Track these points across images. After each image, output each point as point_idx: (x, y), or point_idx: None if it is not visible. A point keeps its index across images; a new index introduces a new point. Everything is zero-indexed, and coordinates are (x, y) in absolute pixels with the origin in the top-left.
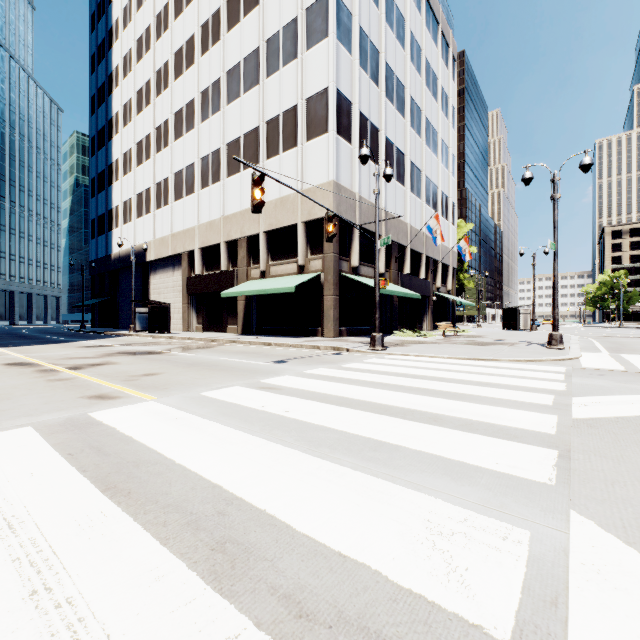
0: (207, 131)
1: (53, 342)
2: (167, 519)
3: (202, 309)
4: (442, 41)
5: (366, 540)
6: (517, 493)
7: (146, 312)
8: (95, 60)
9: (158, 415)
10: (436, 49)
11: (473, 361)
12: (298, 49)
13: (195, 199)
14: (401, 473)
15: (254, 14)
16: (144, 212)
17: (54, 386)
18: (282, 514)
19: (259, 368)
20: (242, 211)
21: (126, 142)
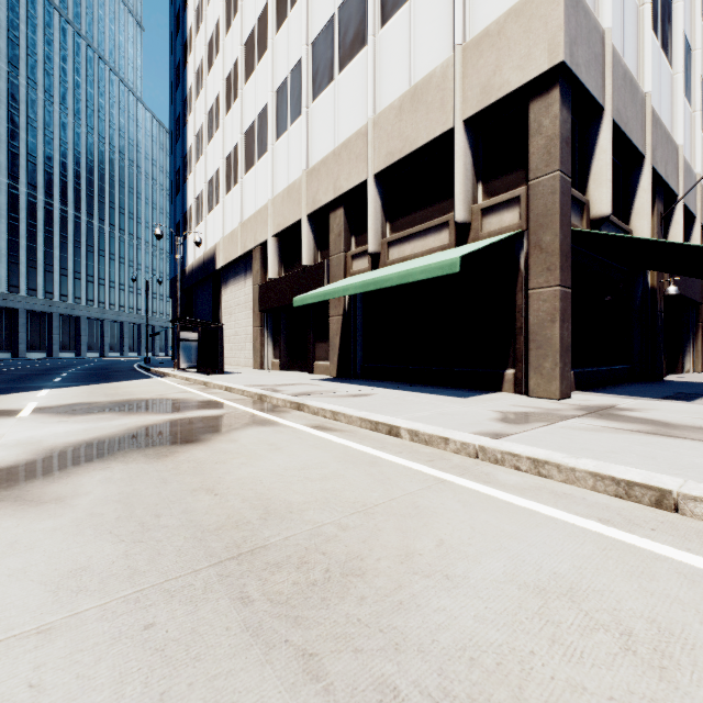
0: (284, 40)
1: None
2: None
3: (279, 334)
4: None
5: None
6: None
7: (195, 339)
8: (173, 34)
9: None
10: None
11: None
12: None
13: (268, 158)
14: None
15: None
16: (214, 203)
17: None
18: None
19: None
20: (336, 149)
21: (198, 118)
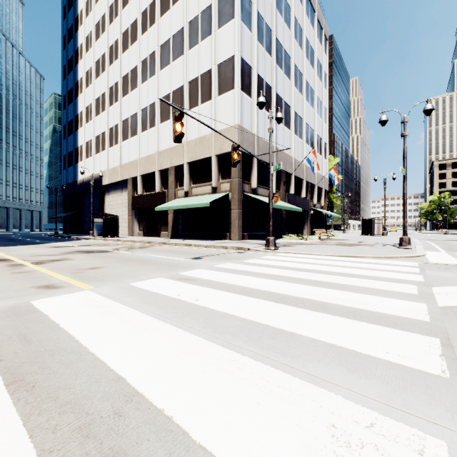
0: (146, 90)
1: (31, 243)
2: (59, 422)
3: (142, 220)
4: (317, 25)
5: (268, 455)
6: (415, 388)
7: (101, 222)
8: (66, 40)
9: (89, 303)
10: (313, 30)
11: (345, 258)
12: (212, 28)
13: (137, 139)
14: (299, 363)
15: (180, 3)
16: (101, 149)
17: (14, 277)
18: (180, 416)
19: (180, 263)
20: (171, 148)
21: (88, 99)
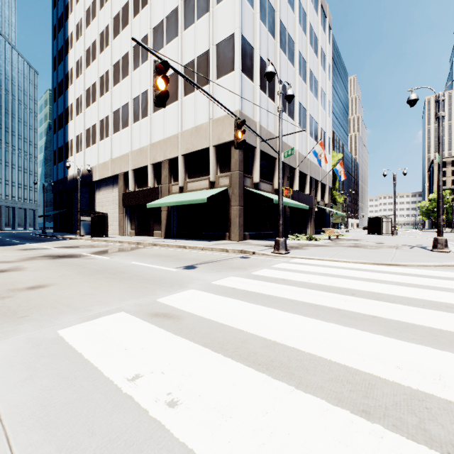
0: (138, 77)
1: (3, 245)
2: None
3: (134, 218)
4: (321, 12)
5: None
6: None
7: (89, 220)
8: (56, 29)
9: None
10: (317, 17)
11: (382, 266)
12: (209, 3)
13: (129, 131)
14: None
15: None
16: (91, 143)
17: None
18: None
19: (165, 276)
20: (165, 139)
21: (78, 90)
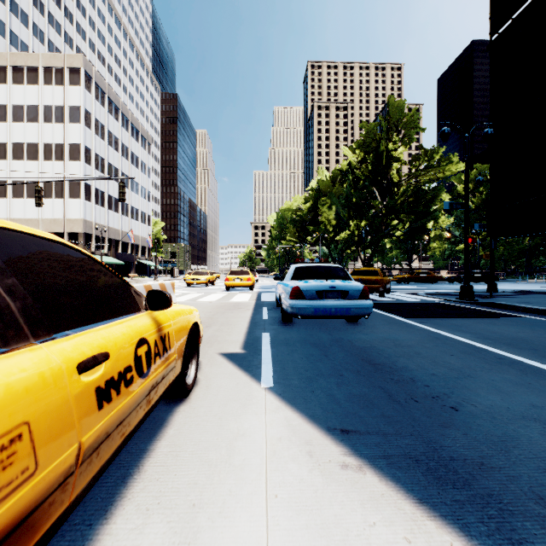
0: None
1: None
2: None
3: None
4: (142, 138)
5: None
6: None
7: None
8: None
9: None
10: (138, 144)
11: None
12: (65, 159)
13: None
14: None
15: (35, 126)
16: None
17: None
18: None
19: None
20: (26, 219)
21: None
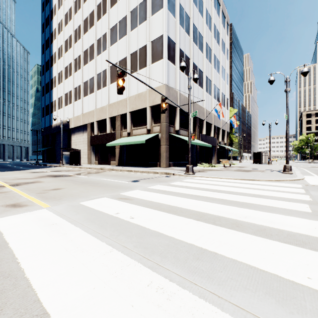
0: (100, 60)
1: (16, 170)
2: None
3: (97, 153)
4: (222, 15)
5: None
6: None
7: (68, 154)
8: (44, 26)
9: (41, 221)
10: (219, 18)
11: (245, 181)
12: (147, 15)
13: (94, 95)
14: (226, 292)
15: None
16: (68, 103)
17: None
18: None
19: (122, 185)
20: (118, 101)
21: (59, 67)
